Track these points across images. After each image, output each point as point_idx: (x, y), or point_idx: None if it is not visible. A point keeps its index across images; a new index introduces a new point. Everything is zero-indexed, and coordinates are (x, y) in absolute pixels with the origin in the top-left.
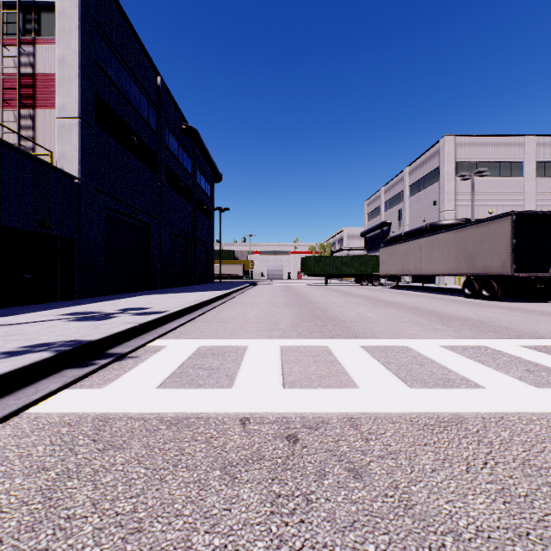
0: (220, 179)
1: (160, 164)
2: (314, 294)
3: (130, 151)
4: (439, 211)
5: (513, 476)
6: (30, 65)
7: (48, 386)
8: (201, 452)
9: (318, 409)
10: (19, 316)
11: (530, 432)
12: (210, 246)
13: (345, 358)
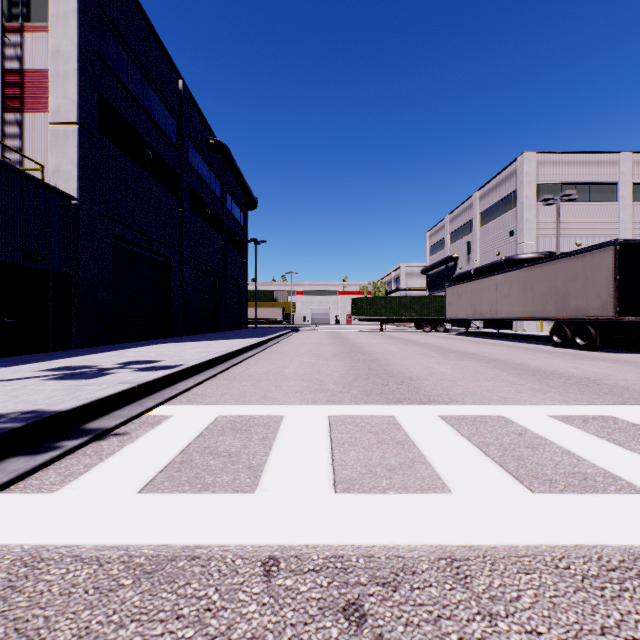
0: (256, 205)
1: (182, 186)
2: (368, 343)
3: (144, 169)
4: (516, 243)
5: None
6: (17, 58)
7: None
8: None
9: (394, 538)
10: None
11: None
12: (243, 285)
13: (421, 436)
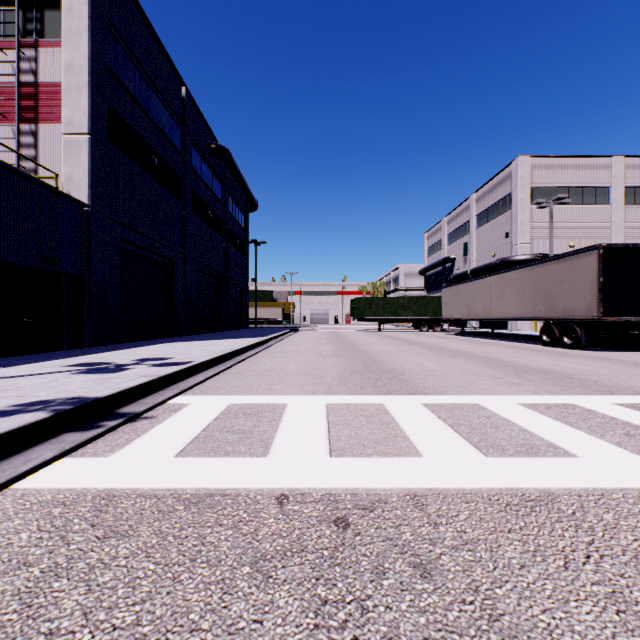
0: (256, 207)
1: (185, 190)
2: (366, 342)
3: (150, 174)
4: (511, 244)
5: (625, 574)
6: (32, 71)
7: (41, 455)
8: (227, 541)
9: (374, 484)
10: (15, 368)
11: (639, 514)
12: (244, 286)
13: (405, 419)
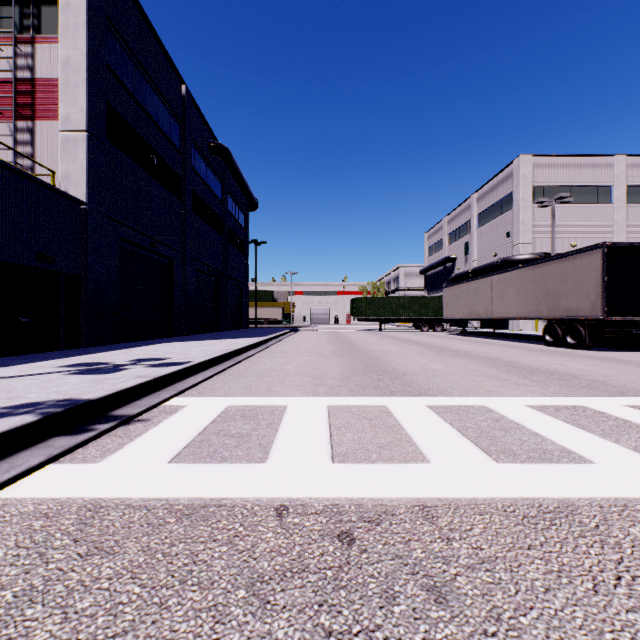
0: (256, 207)
1: (185, 188)
2: (367, 342)
3: (148, 173)
4: (513, 244)
5: None
6: (28, 68)
7: (27, 461)
8: (221, 559)
9: (380, 493)
10: (9, 368)
11: None
12: (244, 285)
13: (409, 422)
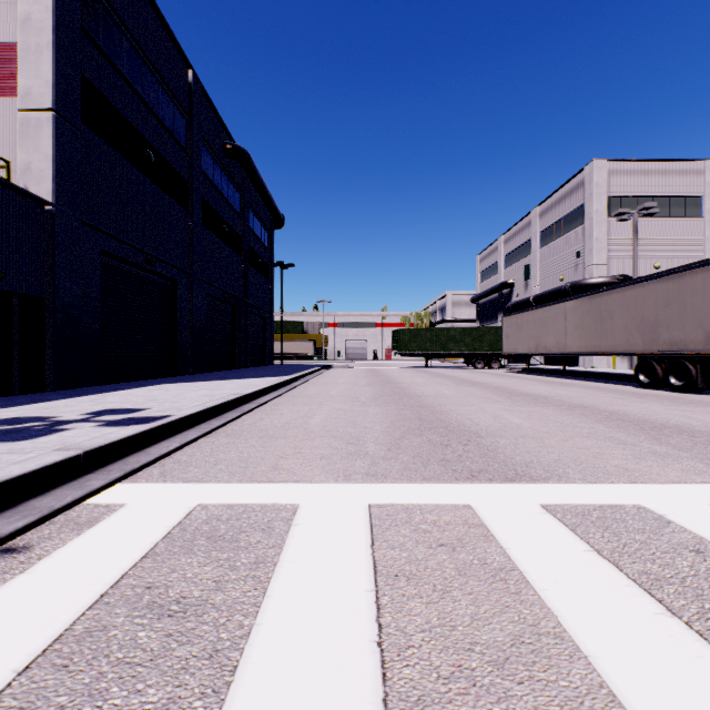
0: (282, 224)
1: (192, 196)
2: (413, 382)
3: (144, 173)
4: (584, 265)
5: None
6: None
7: None
8: None
9: None
10: None
11: None
12: (268, 315)
13: (531, 557)
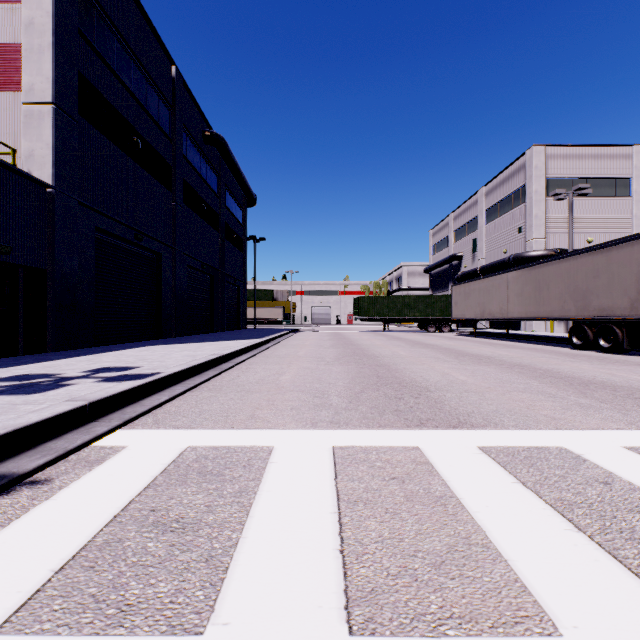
0: (255, 202)
1: (175, 178)
2: (372, 344)
3: (132, 158)
4: (525, 240)
5: None
6: None
7: None
8: None
9: None
10: None
11: None
12: (242, 284)
13: (467, 487)
